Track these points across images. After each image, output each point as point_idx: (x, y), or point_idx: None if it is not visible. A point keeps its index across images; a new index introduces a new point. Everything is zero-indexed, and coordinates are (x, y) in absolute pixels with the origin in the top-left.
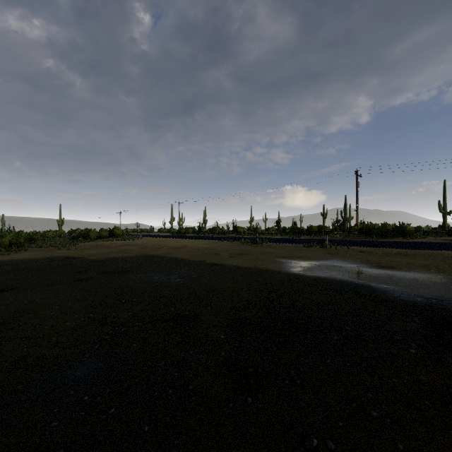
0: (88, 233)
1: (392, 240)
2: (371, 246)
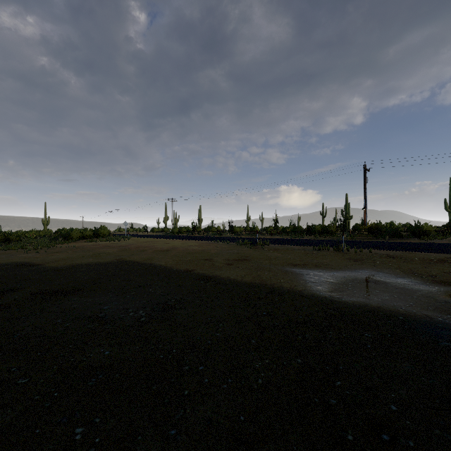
0: (70, 233)
1: (408, 241)
2: (397, 250)
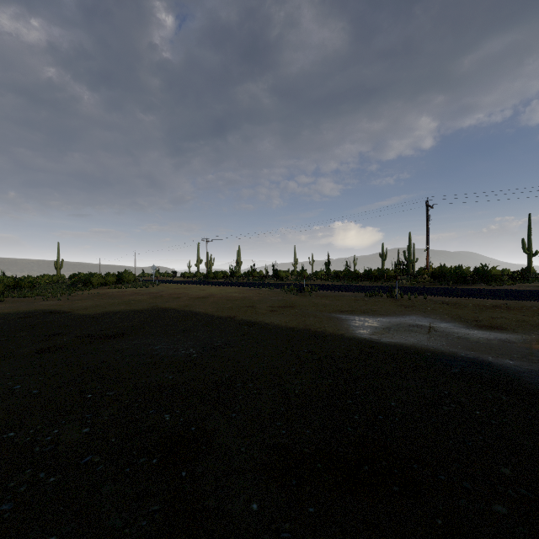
0: (90, 278)
1: (473, 287)
2: (455, 296)
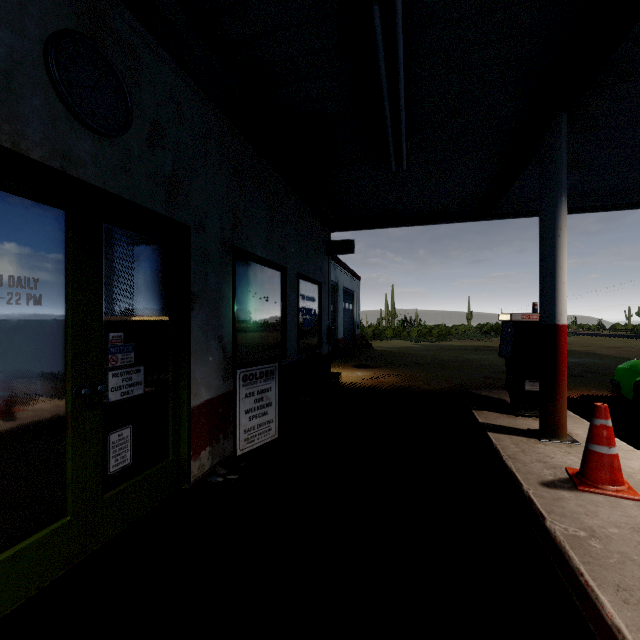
0: (500, 328)
1: None
2: None
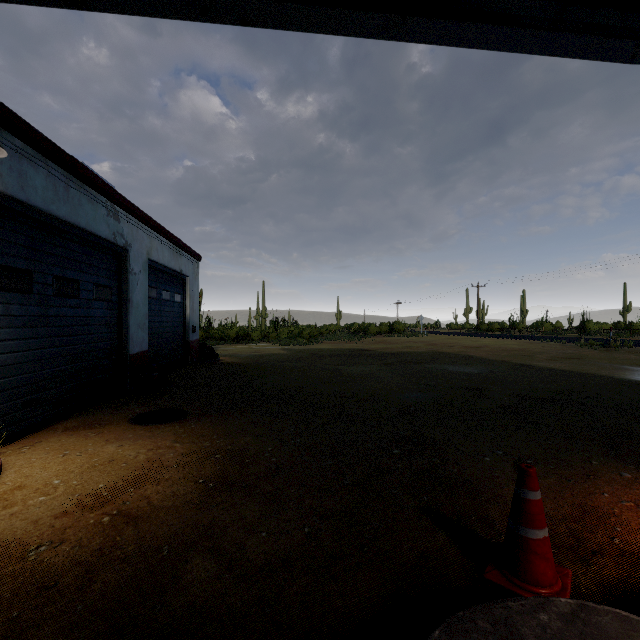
0: (368, 328)
1: None
2: None
